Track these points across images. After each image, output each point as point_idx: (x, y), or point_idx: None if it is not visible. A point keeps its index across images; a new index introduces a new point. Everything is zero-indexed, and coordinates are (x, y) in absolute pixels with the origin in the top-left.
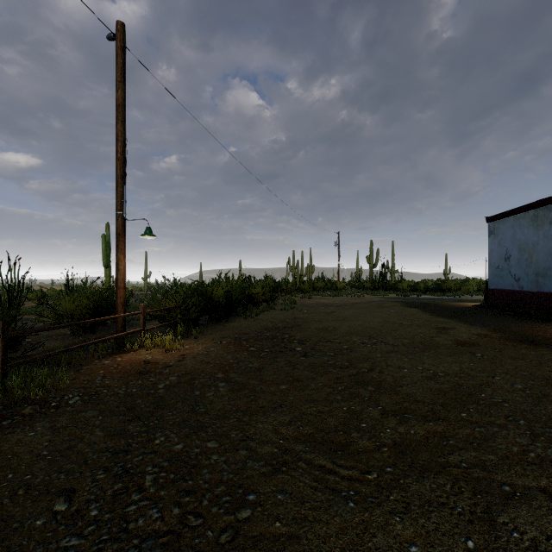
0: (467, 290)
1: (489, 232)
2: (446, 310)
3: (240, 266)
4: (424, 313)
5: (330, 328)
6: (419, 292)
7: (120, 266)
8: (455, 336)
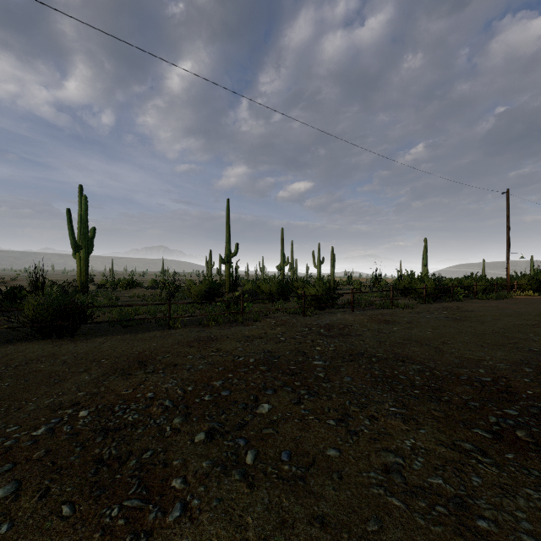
0: None
1: None
2: None
3: (531, 262)
4: None
5: None
6: None
7: (508, 268)
8: None
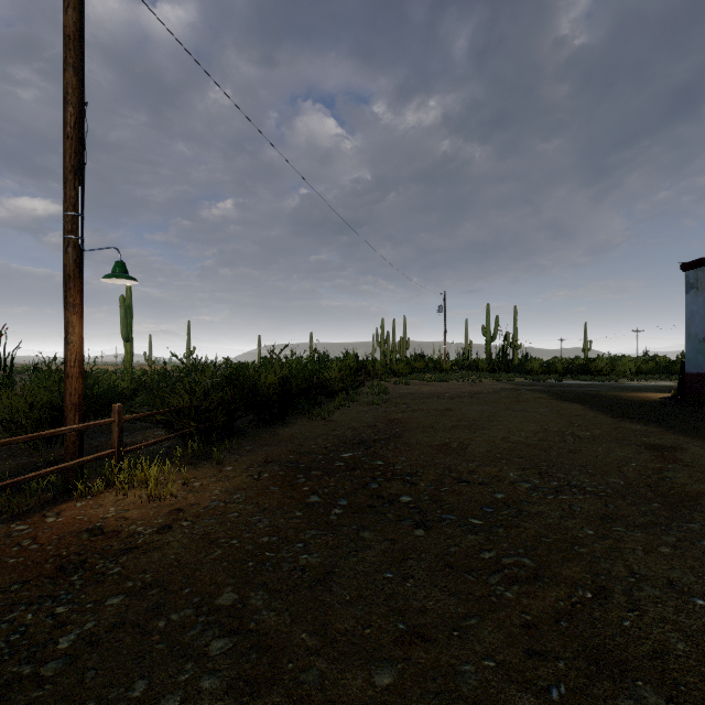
0: (621, 372)
1: (687, 286)
2: (626, 407)
3: (311, 340)
4: (597, 413)
5: (454, 443)
6: (556, 375)
7: (70, 335)
8: (704, 470)
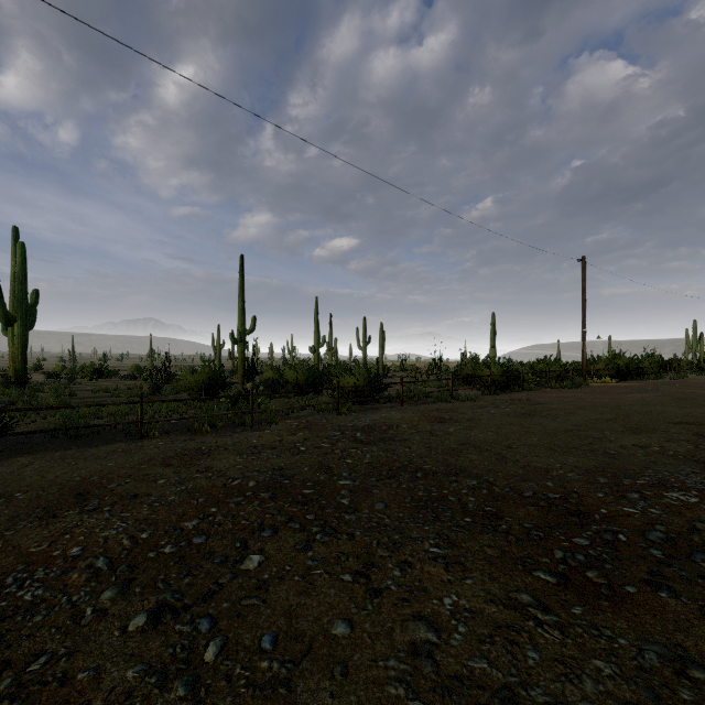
0: None
1: None
2: None
3: (609, 343)
4: None
5: (704, 383)
6: None
7: (584, 350)
8: None
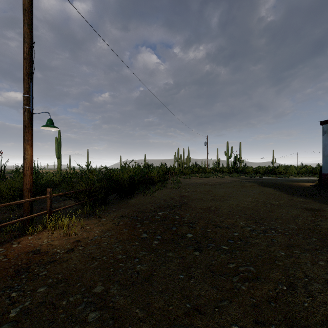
0: (290, 173)
1: (323, 132)
2: (294, 190)
3: (145, 158)
4: (281, 192)
5: (213, 207)
6: (260, 174)
7: (26, 155)
8: None
